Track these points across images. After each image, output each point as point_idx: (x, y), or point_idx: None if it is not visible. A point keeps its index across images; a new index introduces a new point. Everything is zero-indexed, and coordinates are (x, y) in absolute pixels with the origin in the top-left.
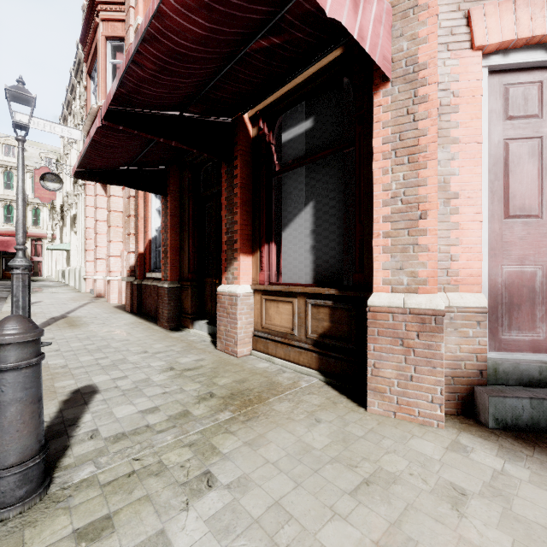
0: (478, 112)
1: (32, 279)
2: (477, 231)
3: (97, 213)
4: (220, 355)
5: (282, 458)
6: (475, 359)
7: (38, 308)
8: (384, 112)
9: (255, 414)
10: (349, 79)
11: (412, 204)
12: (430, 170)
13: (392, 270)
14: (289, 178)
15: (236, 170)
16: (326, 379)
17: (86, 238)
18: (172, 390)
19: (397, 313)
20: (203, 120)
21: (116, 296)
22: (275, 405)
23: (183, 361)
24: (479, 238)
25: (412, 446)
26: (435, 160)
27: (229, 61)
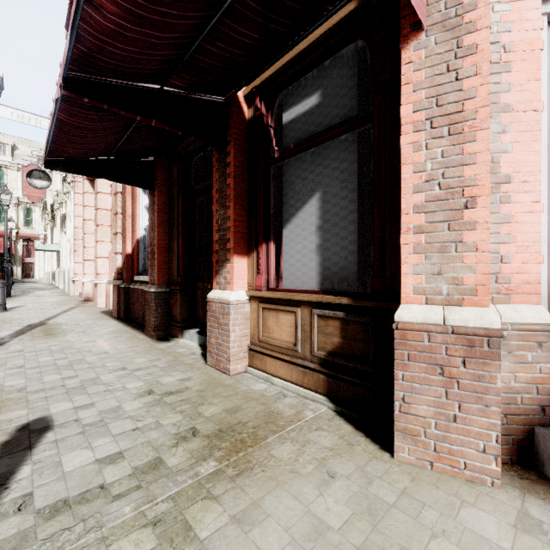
0: (536, 71)
1: (24, 281)
2: (535, 224)
3: (85, 211)
4: (211, 372)
5: (285, 549)
6: (535, 391)
7: (17, 314)
8: (415, 70)
9: (249, 465)
10: (365, 40)
11: (454, 189)
12: (479, 143)
13: (427, 275)
14: (290, 165)
15: (229, 157)
16: (336, 407)
17: (75, 239)
18: (145, 424)
19: (434, 332)
20: (190, 98)
21: (104, 300)
22: (274, 448)
23: (165, 382)
24: (539, 233)
25: (466, 522)
26: (486, 130)
27: (216, 11)
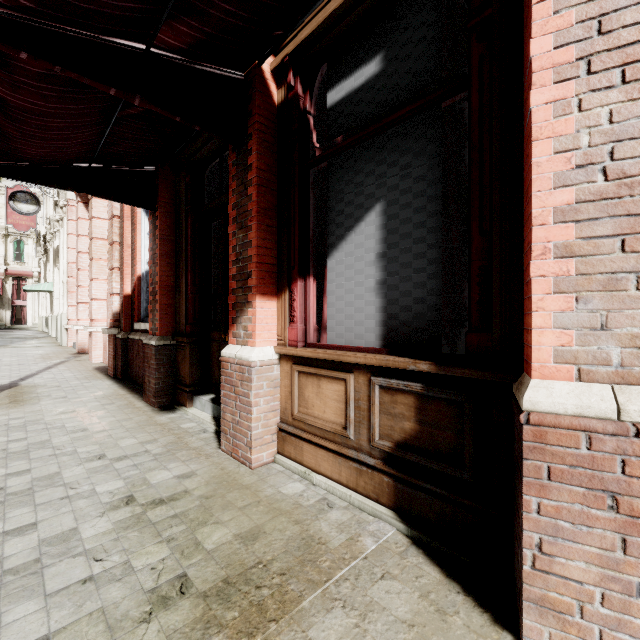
0: None
1: (13, 328)
2: None
3: (78, 242)
4: (224, 462)
5: None
6: None
7: None
8: None
9: None
10: None
11: (633, 178)
12: None
13: (580, 330)
14: (338, 166)
15: (250, 157)
16: (410, 530)
17: (69, 276)
18: (106, 568)
19: (600, 432)
20: (193, 69)
21: (101, 352)
22: (315, 624)
23: (156, 480)
24: None
25: None
26: None
27: None
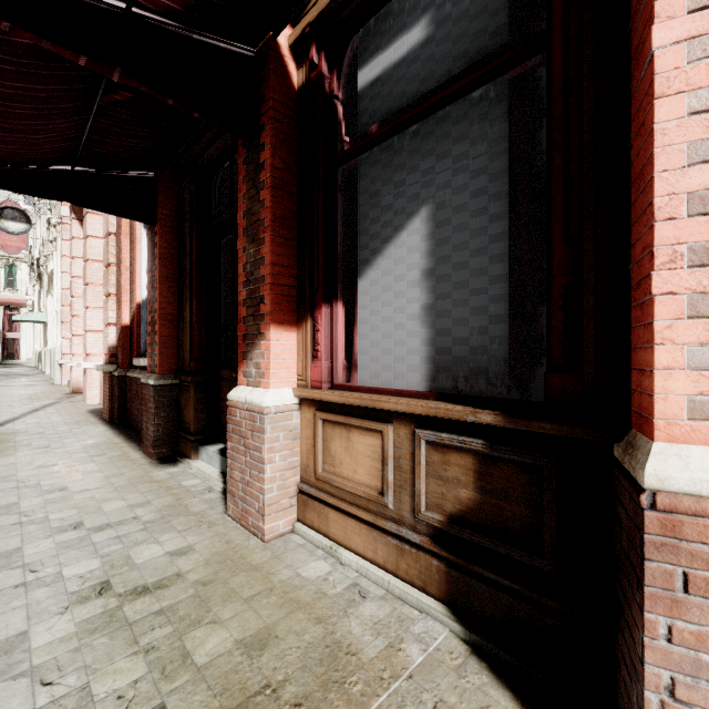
0: None
1: (4, 364)
2: None
3: (73, 265)
4: (231, 533)
5: None
6: None
7: None
8: None
9: None
10: None
11: None
12: None
13: None
14: (373, 162)
15: (263, 152)
16: (468, 634)
17: (63, 305)
18: (54, 698)
19: None
20: (190, 39)
21: (97, 392)
22: None
23: (141, 559)
24: None
25: None
26: None
27: None
